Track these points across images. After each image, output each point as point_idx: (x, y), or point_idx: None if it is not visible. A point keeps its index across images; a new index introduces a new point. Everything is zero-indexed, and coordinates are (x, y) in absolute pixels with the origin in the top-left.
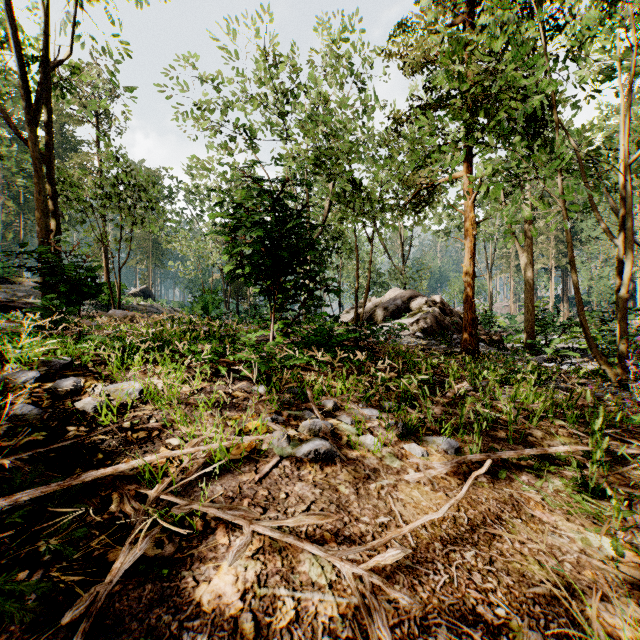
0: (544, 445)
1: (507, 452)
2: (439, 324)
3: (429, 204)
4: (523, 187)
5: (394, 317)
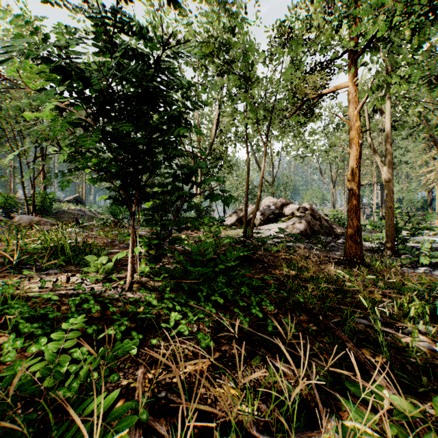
0: None
1: None
2: (311, 228)
3: (310, 117)
4: (382, 110)
5: (270, 221)
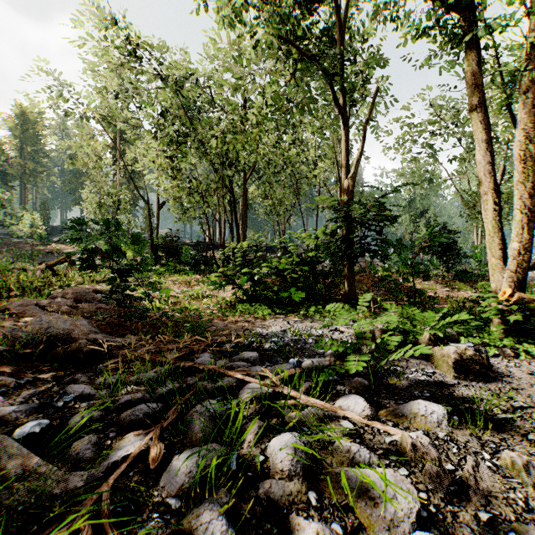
0: None
1: None
2: None
3: None
4: None
5: None
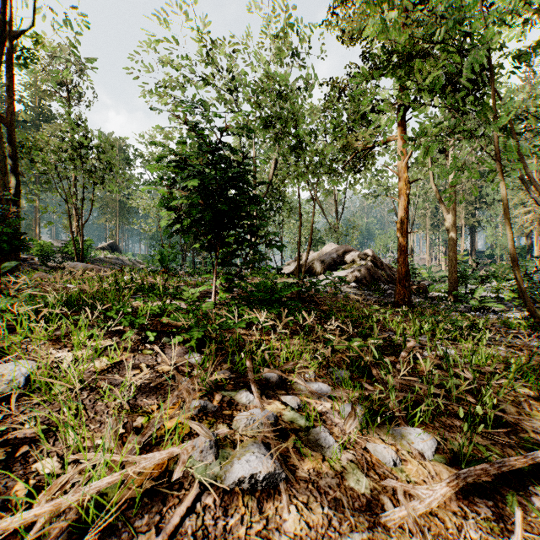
0: (527, 430)
1: (506, 460)
2: (372, 276)
3: (364, 166)
4: (447, 153)
5: (330, 269)
